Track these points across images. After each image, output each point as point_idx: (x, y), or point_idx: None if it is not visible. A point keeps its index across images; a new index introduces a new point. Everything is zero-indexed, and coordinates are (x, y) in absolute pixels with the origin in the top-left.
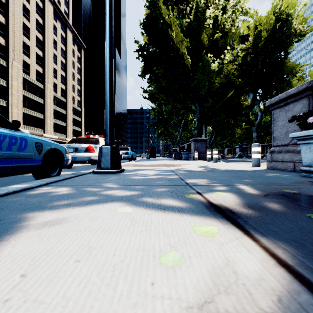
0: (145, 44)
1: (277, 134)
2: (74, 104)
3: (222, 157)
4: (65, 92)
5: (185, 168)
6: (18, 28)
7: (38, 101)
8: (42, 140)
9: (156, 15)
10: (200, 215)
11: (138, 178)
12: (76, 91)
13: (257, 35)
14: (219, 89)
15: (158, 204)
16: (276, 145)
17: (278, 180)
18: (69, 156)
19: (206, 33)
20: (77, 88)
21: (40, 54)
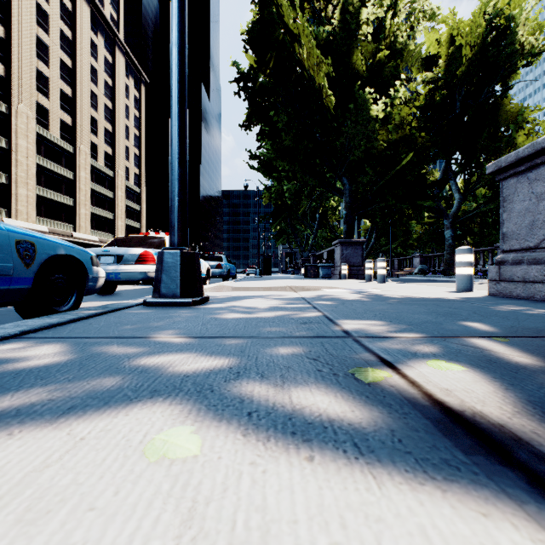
0: (253, 70)
1: (510, 227)
2: (128, 180)
3: (389, 274)
4: (112, 159)
5: (329, 295)
6: (29, 45)
7: (65, 175)
8: (36, 236)
9: (273, 18)
10: (444, 478)
11: (235, 317)
12: (132, 157)
13: (454, 56)
14: (386, 152)
15: (286, 410)
16: (508, 248)
17: (544, 322)
18: (99, 270)
19: (361, 50)
20: (133, 153)
21: (68, 91)
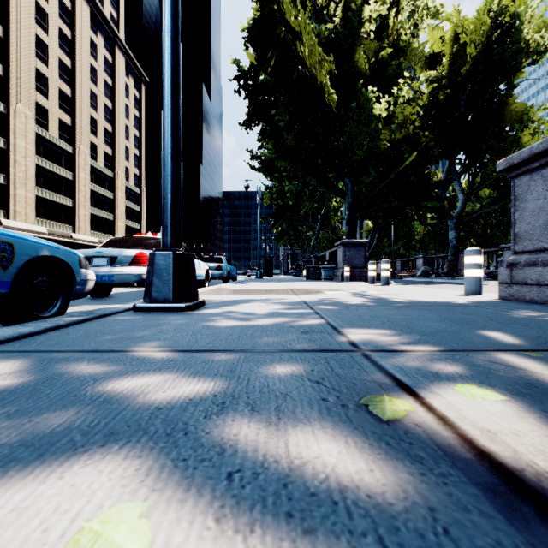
0: (254, 68)
1: (523, 227)
2: (128, 181)
3: (391, 276)
4: (112, 159)
5: (332, 299)
6: (27, 44)
7: (64, 175)
8: (15, 236)
9: (274, 15)
10: None
11: (229, 325)
12: (132, 158)
13: (458, 54)
14: (389, 151)
15: (280, 468)
16: (520, 250)
17: None
18: (88, 273)
19: (364, 48)
20: (133, 153)
21: (67, 91)
